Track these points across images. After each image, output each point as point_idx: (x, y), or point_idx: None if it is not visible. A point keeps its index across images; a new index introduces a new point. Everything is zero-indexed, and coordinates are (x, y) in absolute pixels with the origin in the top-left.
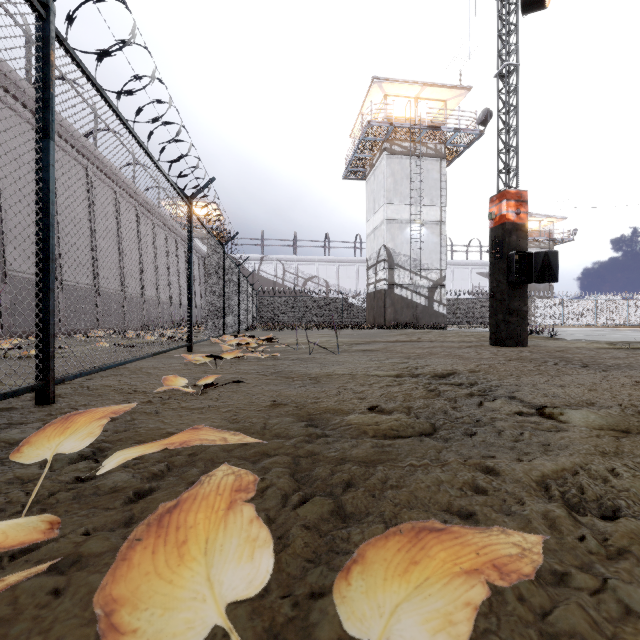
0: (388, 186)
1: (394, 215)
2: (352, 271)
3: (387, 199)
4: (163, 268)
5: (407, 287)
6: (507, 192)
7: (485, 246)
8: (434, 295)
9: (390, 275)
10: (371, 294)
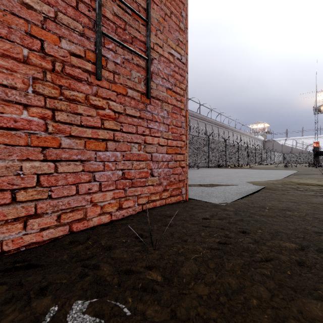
0: None
1: None
2: None
3: None
4: None
5: None
6: (314, 142)
7: None
8: None
9: None
10: None
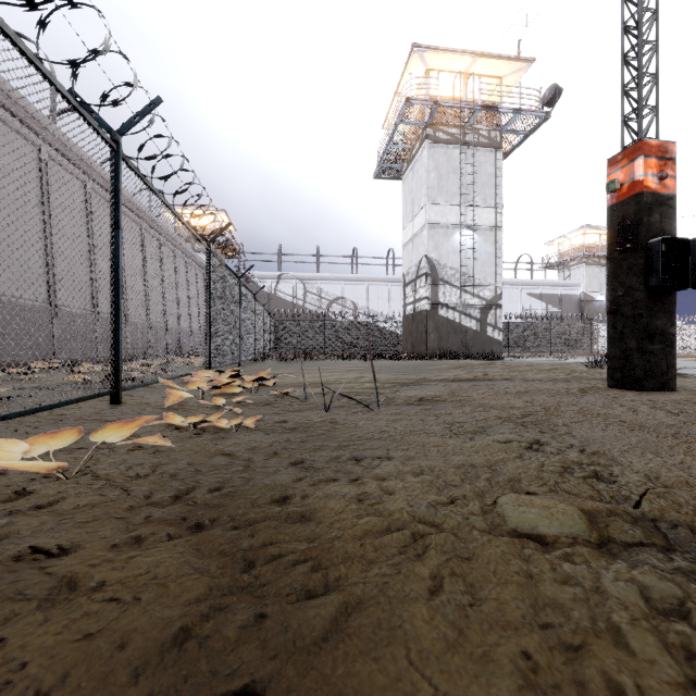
0: (431, 182)
1: (438, 218)
2: (384, 291)
3: (430, 198)
4: (156, 285)
5: (454, 307)
6: (645, 144)
7: (537, 263)
8: (487, 317)
9: (433, 292)
10: (409, 316)
